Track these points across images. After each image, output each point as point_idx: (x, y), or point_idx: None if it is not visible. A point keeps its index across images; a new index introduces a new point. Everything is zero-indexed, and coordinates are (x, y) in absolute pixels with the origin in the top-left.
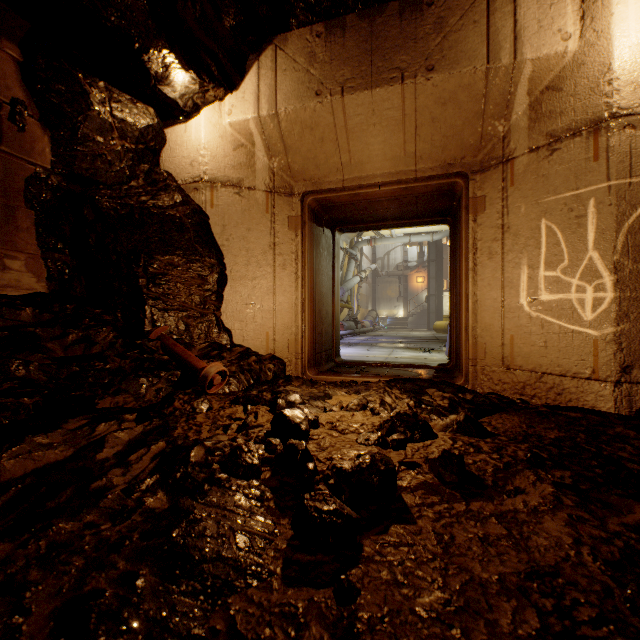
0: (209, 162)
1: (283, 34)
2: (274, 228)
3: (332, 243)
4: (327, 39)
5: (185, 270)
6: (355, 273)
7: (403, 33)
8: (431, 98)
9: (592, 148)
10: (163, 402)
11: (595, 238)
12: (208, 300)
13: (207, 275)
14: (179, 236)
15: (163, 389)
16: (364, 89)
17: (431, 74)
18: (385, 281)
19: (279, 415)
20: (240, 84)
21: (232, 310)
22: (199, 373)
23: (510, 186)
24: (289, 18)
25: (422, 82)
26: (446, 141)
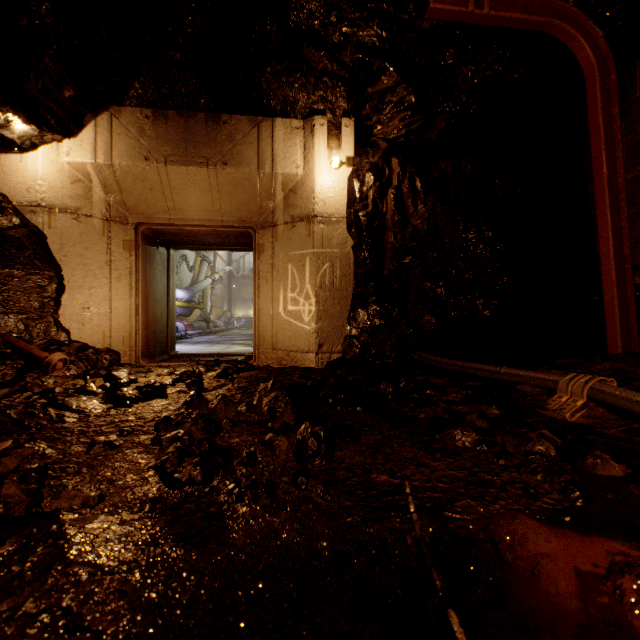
0: (47, 191)
1: (118, 107)
2: (111, 249)
3: (168, 258)
4: (154, 122)
5: (25, 281)
6: (209, 274)
7: (208, 135)
8: (227, 180)
9: (308, 230)
10: (16, 379)
11: (309, 278)
12: (47, 305)
13: (47, 285)
14: (19, 253)
15: (9, 374)
16: (182, 164)
17: (226, 167)
18: (241, 283)
19: (110, 375)
20: (78, 133)
21: (70, 313)
22: (43, 361)
23: (276, 241)
24: (123, 97)
25: (221, 170)
26: (240, 206)
